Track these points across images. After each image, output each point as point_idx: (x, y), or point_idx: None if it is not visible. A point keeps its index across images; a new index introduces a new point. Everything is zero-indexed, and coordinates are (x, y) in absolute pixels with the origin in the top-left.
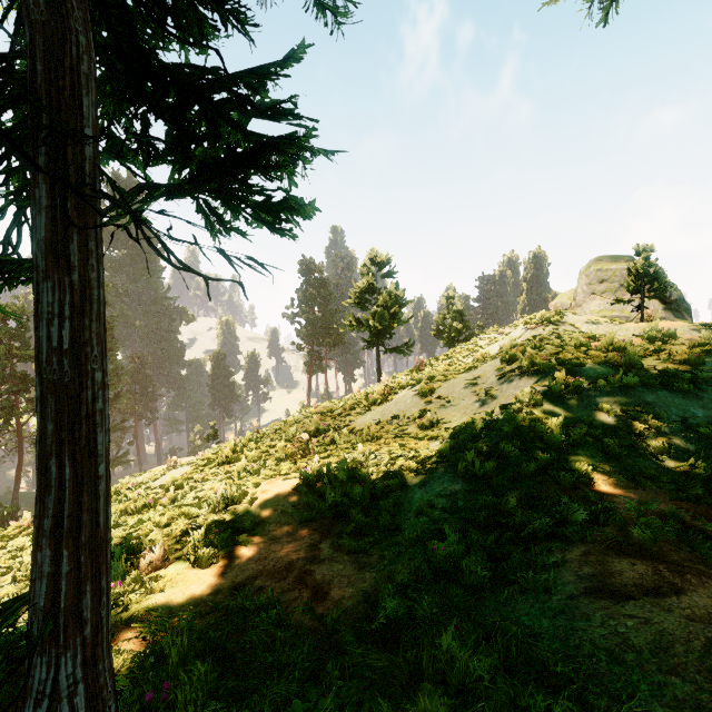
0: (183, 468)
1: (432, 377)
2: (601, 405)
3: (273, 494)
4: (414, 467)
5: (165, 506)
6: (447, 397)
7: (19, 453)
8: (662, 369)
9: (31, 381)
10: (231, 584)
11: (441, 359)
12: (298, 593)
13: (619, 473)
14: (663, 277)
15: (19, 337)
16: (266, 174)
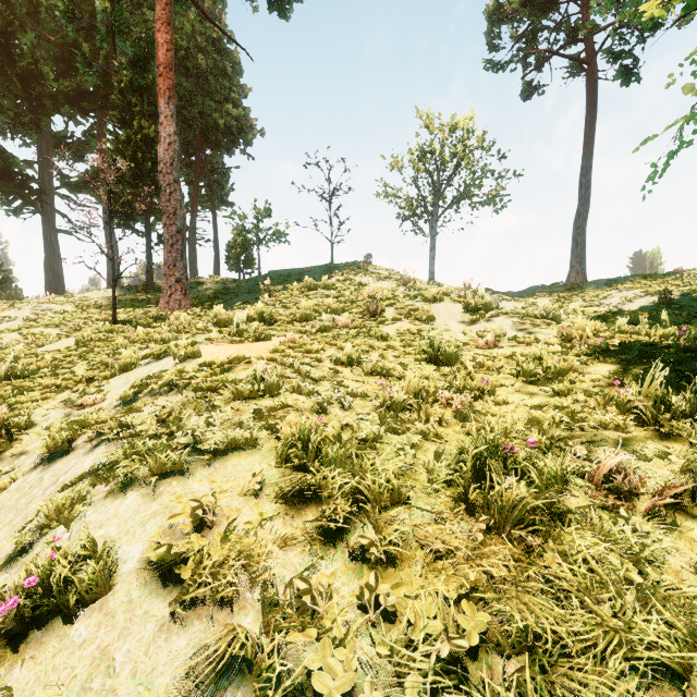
0: None
1: None
2: None
3: None
4: None
5: None
6: None
7: None
8: None
9: None
10: None
11: None
12: None
13: None
14: None
15: None
16: None
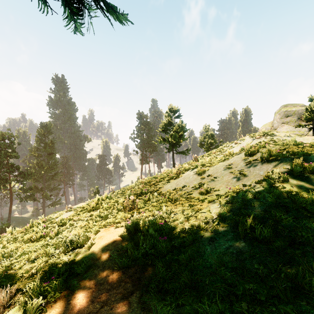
0: (70, 212)
1: (203, 164)
2: None
3: (105, 240)
4: (203, 225)
5: (51, 237)
6: (214, 175)
7: (10, 199)
8: None
9: (15, 167)
10: None
11: (205, 156)
12: None
13: None
14: None
15: (10, 147)
16: None
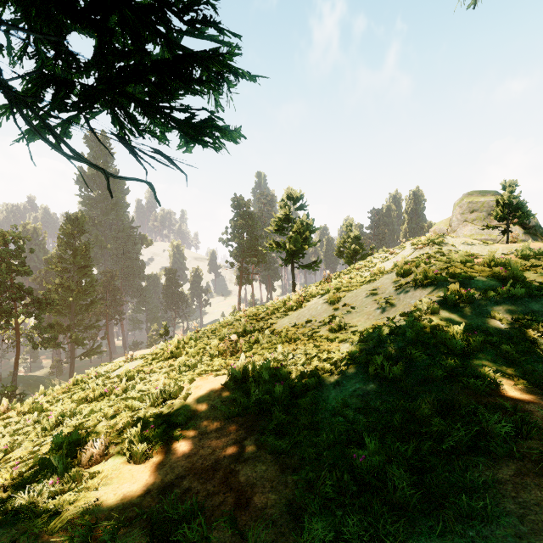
0: (135, 362)
1: (338, 288)
2: (493, 313)
3: (205, 390)
4: (328, 368)
5: (117, 395)
6: (352, 305)
7: (17, 346)
8: (542, 282)
9: (26, 290)
10: (161, 484)
11: (343, 274)
12: (222, 498)
13: (521, 378)
14: (525, 207)
15: (17, 257)
16: (189, 86)
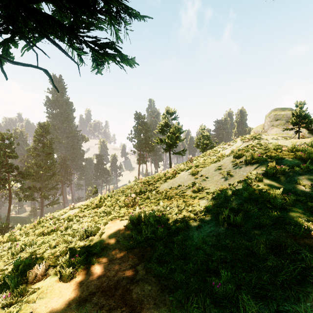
0: (74, 210)
1: (197, 165)
2: (299, 181)
3: (113, 229)
4: (192, 216)
5: (62, 231)
6: (206, 175)
7: (9, 199)
8: None
9: (15, 167)
10: (78, 299)
11: (200, 157)
12: (119, 312)
13: None
14: (310, 117)
15: (9, 147)
16: (93, 15)
